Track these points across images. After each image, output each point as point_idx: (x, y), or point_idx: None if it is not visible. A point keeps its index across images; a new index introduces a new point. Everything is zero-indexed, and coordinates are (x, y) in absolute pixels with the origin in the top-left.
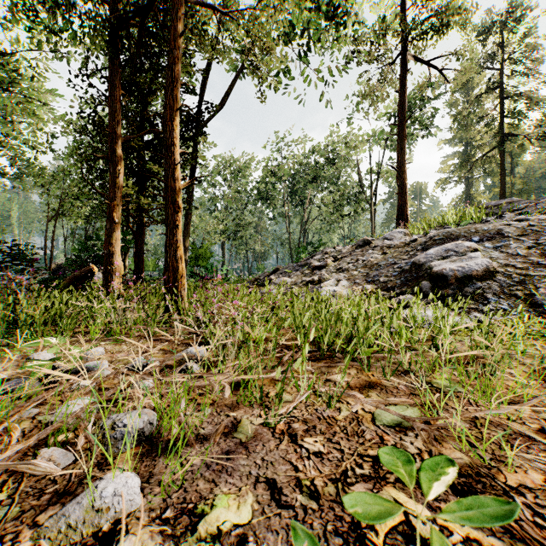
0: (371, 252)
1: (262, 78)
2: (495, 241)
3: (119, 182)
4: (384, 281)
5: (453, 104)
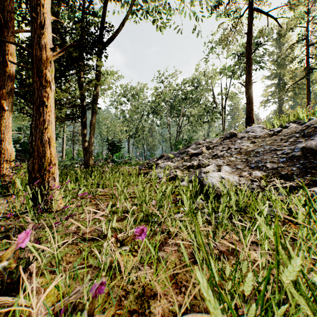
0: (240, 141)
1: None
2: None
3: (9, 71)
4: (272, 167)
5: (271, 54)
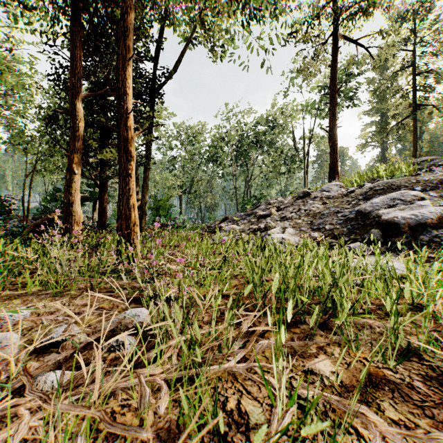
0: (312, 202)
1: (213, 38)
2: (439, 190)
3: (78, 136)
4: (330, 228)
5: (371, 82)
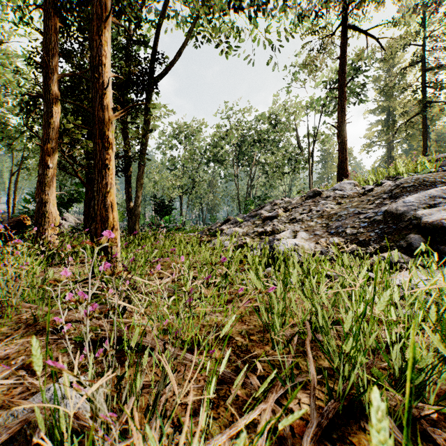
0: (324, 202)
1: (213, 8)
2: None
3: (53, 123)
4: (352, 233)
5: (377, 79)
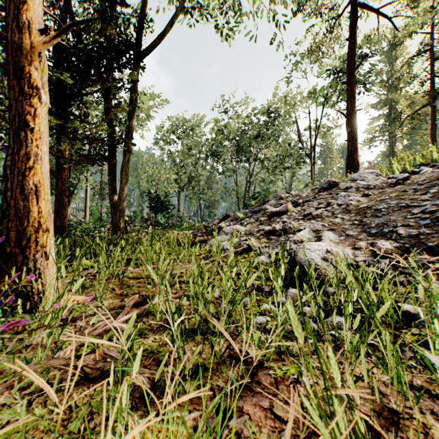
0: (345, 194)
1: None
2: None
3: None
4: (409, 234)
5: (378, 73)
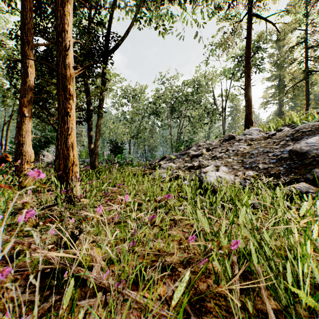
0: (237, 143)
1: None
2: None
3: (29, 81)
4: (264, 167)
5: (271, 56)
